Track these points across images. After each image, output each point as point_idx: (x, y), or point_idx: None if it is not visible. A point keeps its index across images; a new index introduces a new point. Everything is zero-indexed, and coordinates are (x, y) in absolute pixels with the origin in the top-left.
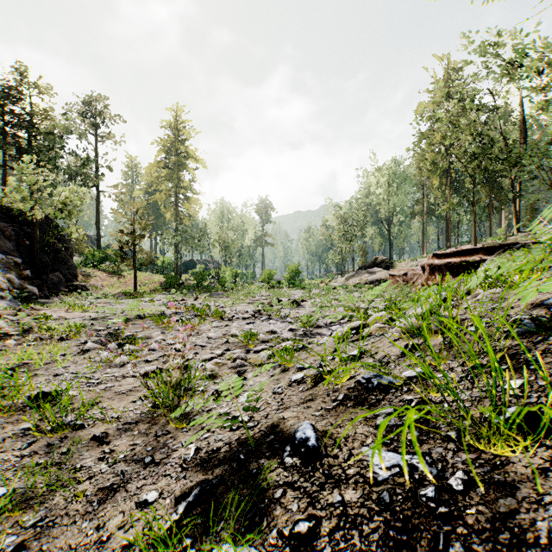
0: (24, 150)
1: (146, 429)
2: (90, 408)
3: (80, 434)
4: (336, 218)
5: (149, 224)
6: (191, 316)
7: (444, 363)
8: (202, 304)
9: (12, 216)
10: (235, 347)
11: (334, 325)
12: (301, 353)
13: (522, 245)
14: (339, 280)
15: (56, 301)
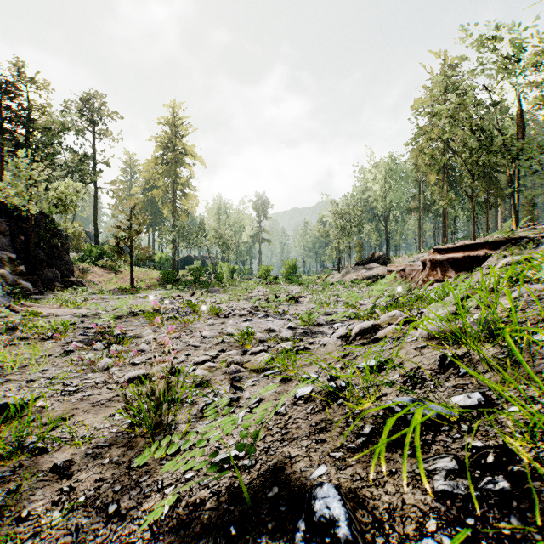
0: (21, 146)
1: (119, 455)
2: (59, 424)
3: (40, 461)
4: (333, 214)
5: (146, 220)
6: (186, 313)
7: (514, 388)
8: (198, 300)
9: (8, 211)
10: (231, 347)
11: (335, 323)
12: (303, 355)
13: (530, 239)
14: (336, 276)
15: (50, 297)
